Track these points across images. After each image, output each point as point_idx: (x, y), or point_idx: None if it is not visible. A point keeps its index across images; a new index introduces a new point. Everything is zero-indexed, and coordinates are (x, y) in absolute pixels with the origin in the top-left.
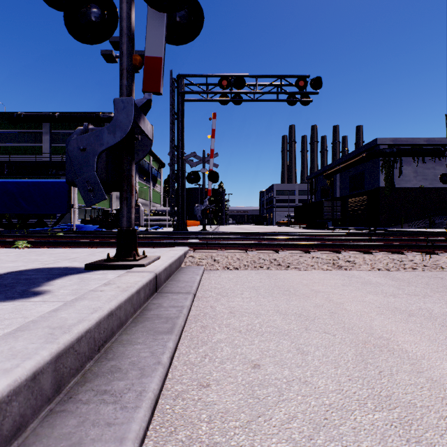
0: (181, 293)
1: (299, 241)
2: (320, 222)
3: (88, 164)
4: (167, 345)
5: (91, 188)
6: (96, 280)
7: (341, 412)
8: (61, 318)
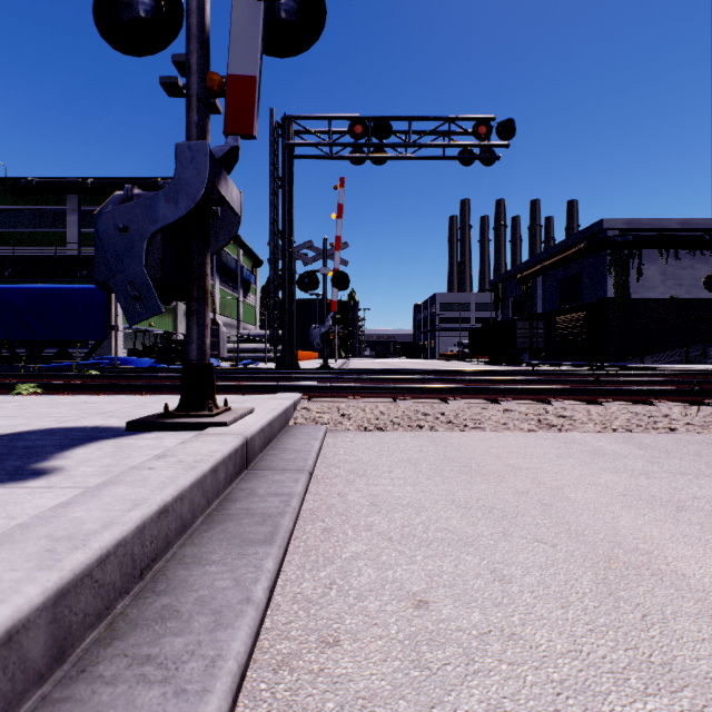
0: (289, 471)
1: (480, 383)
2: (512, 354)
3: (132, 254)
4: (263, 565)
5: (137, 295)
6: (144, 449)
7: (585, 697)
8: (74, 519)
